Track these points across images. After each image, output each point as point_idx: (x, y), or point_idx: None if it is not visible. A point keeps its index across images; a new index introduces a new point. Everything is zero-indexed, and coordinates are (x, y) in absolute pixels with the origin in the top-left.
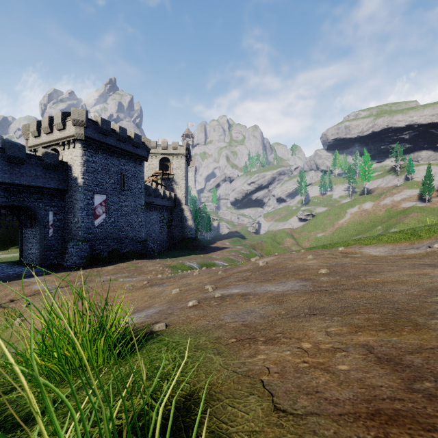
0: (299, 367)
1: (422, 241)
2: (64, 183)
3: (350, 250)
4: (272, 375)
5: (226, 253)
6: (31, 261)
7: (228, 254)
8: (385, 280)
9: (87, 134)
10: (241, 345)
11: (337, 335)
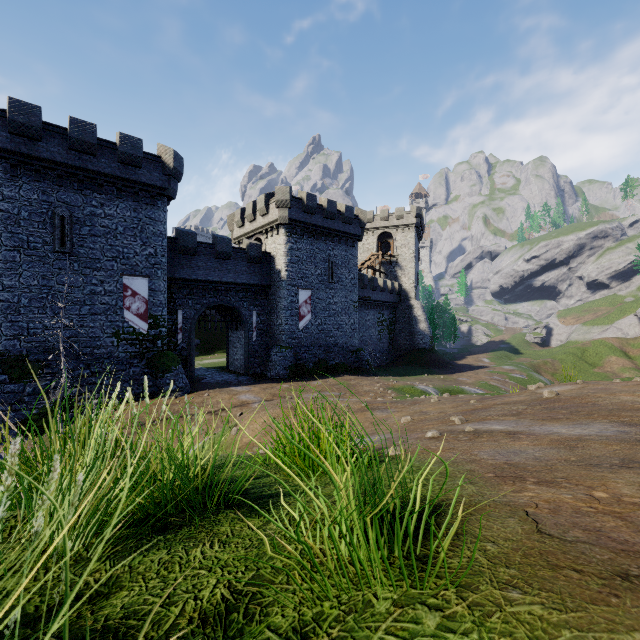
0: (581, 510)
1: None
2: (267, 278)
3: None
4: (541, 509)
5: (484, 376)
6: (236, 368)
7: (487, 378)
8: None
9: (291, 216)
10: (502, 480)
11: None
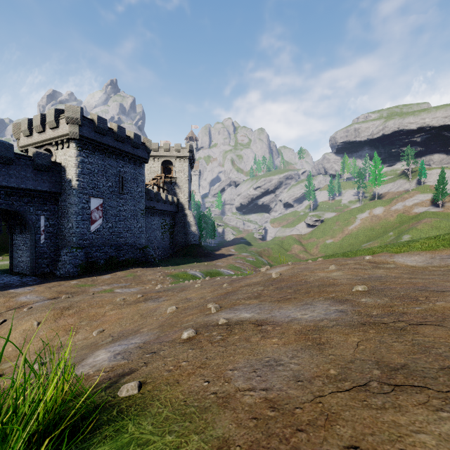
0: None
1: None
2: (57, 186)
3: (379, 259)
4: None
5: (232, 260)
6: (22, 270)
7: (234, 262)
8: None
9: (82, 133)
10: None
11: None
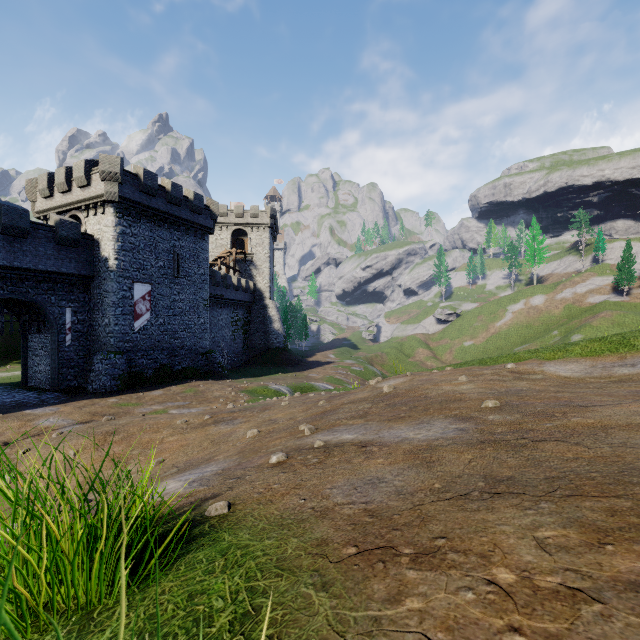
0: None
1: (639, 354)
2: (89, 267)
3: (524, 367)
4: None
5: (331, 370)
6: (39, 383)
7: (334, 372)
8: (606, 424)
9: (122, 193)
10: (368, 565)
11: (563, 551)
